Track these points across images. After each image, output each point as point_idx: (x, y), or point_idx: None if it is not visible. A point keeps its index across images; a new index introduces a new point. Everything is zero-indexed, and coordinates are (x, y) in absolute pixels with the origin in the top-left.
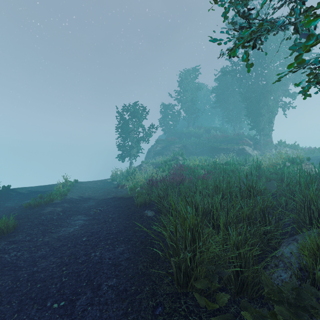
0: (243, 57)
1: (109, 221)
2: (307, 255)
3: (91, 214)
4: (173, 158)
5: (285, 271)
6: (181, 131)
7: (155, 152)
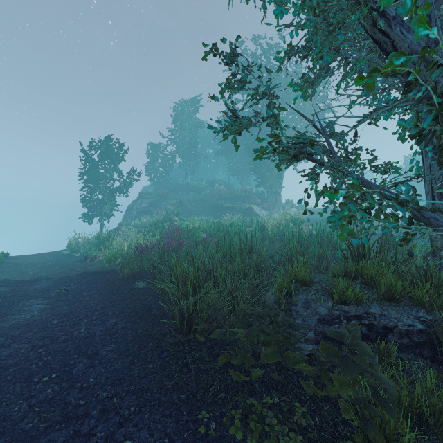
0: (232, 141)
1: (86, 299)
2: (277, 288)
3: (52, 296)
4: (167, 218)
5: None
6: (176, 182)
7: (140, 210)
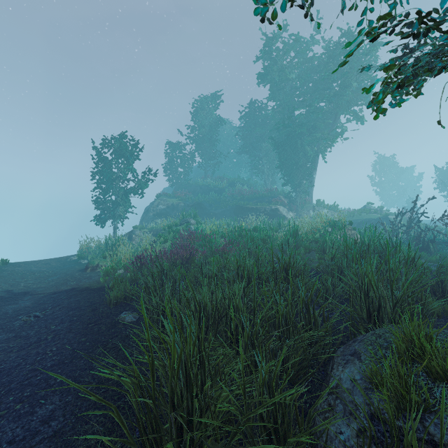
0: None
1: (48, 339)
2: (388, 399)
3: (14, 326)
4: (182, 221)
5: (347, 421)
6: (195, 182)
7: (156, 213)
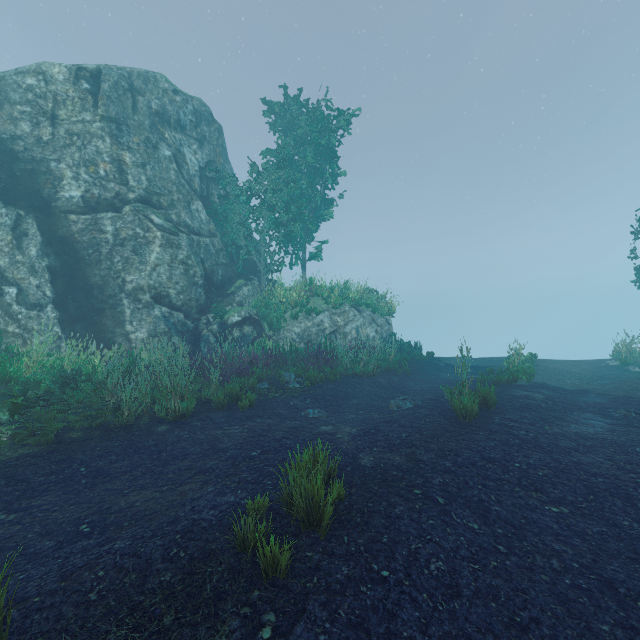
0: None
1: None
2: None
3: (614, 416)
4: None
5: None
6: None
7: None
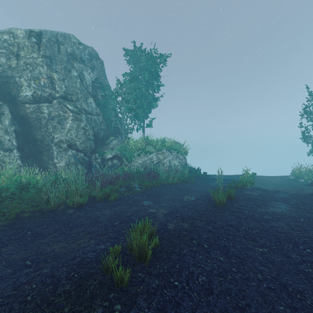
0: None
1: None
2: None
3: (291, 203)
4: None
5: None
6: None
7: None
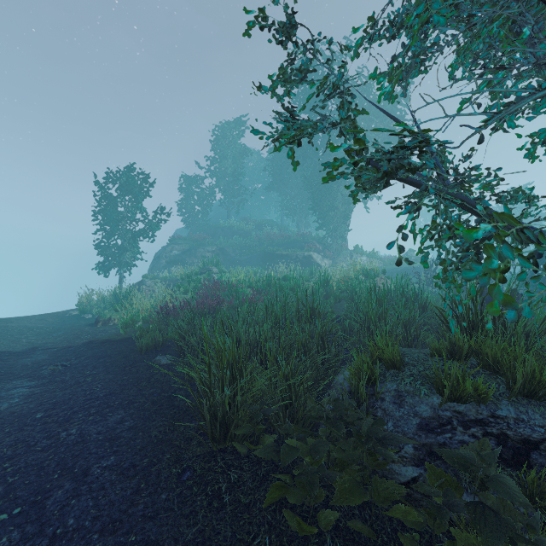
0: (288, 155)
1: (88, 381)
2: (354, 373)
3: (44, 375)
4: (203, 269)
5: None
6: (216, 224)
7: (170, 259)
